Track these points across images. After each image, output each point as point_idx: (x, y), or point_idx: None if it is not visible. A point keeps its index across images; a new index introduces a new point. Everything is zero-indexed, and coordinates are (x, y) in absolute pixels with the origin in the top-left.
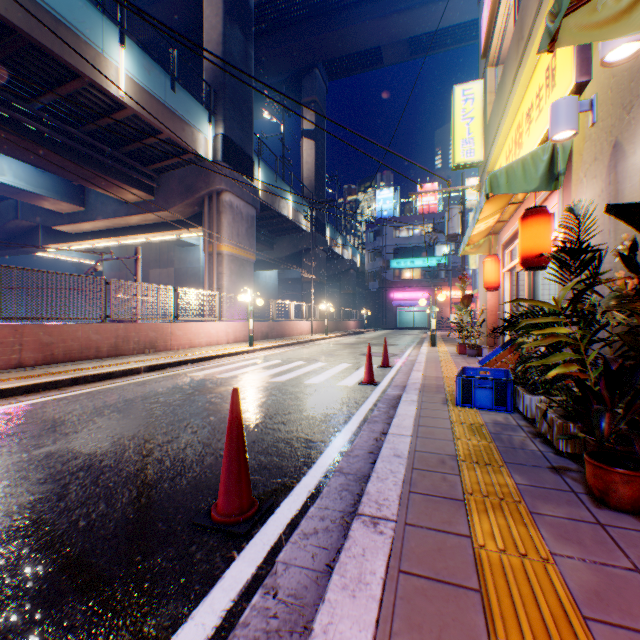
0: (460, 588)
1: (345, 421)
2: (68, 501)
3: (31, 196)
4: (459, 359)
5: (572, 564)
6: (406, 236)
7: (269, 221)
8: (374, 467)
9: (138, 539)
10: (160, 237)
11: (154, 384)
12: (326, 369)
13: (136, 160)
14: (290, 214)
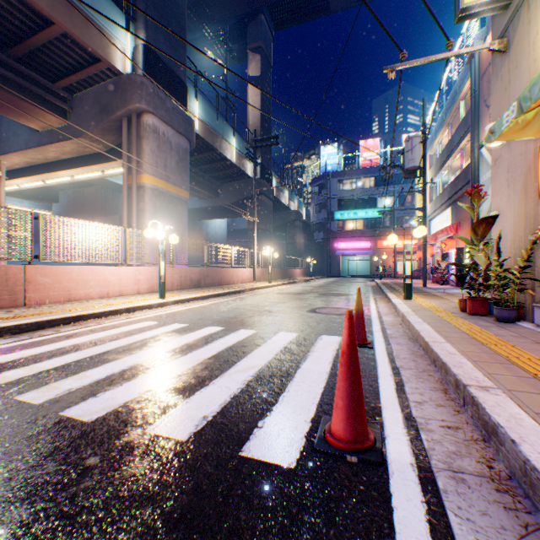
0: None
1: None
2: None
3: None
4: (497, 329)
5: None
6: (349, 189)
7: (212, 165)
8: None
9: None
10: (85, 174)
11: None
12: (245, 351)
13: (39, 74)
14: (233, 157)
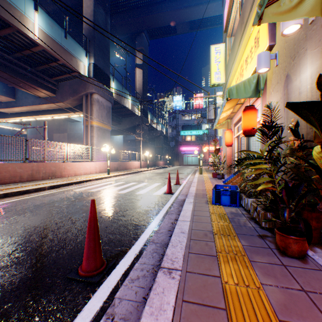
0: (215, 308)
1: (156, 214)
2: None
3: None
4: (213, 180)
5: (272, 289)
6: (188, 119)
7: (118, 110)
8: (170, 239)
9: (33, 290)
10: (59, 116)
11: (53, 196)
12: (147, 186)
13: (45, 74)
14: (129, 106)
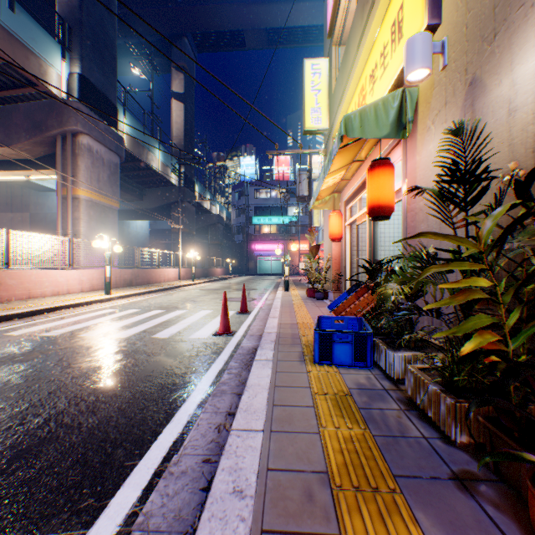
0: None
1: (184, 396)
2: None
3: None
4: (310, 302)
5: None
6: (265, 198)
7: (138, 172)
8: None
9: None
10: (4, 176)
11: None
12: (183, 318)
13: None
14: (159, 167)
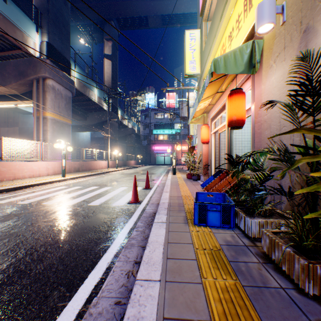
0: None
1: (105, 248)
2: None
3: None
4: (189, 182)
5: None
6: (161, 118)
7: (83, 102)
8: None
9: None
10: (2, 105)
11: None
12: (109, 192)
13: None
14: (96, 99)
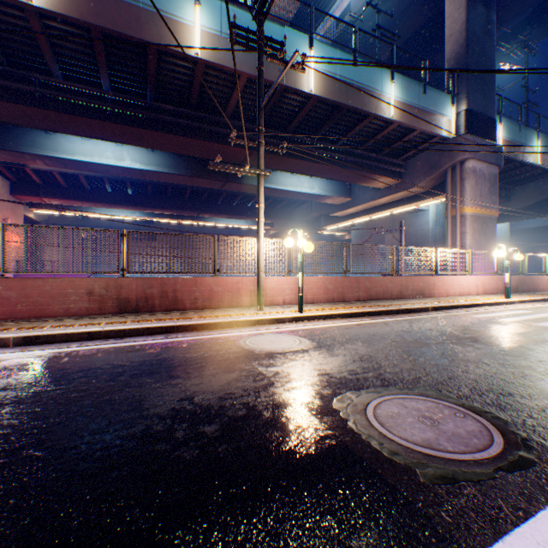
0: None
1: None
2: (493, 366)
3: (323, 198)
4: None
5: None
6: None
7: (506, 173)
8: None
9: None
10: (401, 209)
11: (449, 319)
12: None
13: (389, 156)
14: (536, 160)
